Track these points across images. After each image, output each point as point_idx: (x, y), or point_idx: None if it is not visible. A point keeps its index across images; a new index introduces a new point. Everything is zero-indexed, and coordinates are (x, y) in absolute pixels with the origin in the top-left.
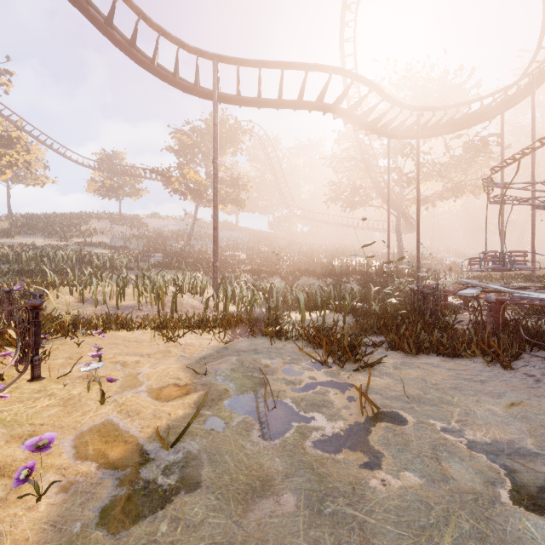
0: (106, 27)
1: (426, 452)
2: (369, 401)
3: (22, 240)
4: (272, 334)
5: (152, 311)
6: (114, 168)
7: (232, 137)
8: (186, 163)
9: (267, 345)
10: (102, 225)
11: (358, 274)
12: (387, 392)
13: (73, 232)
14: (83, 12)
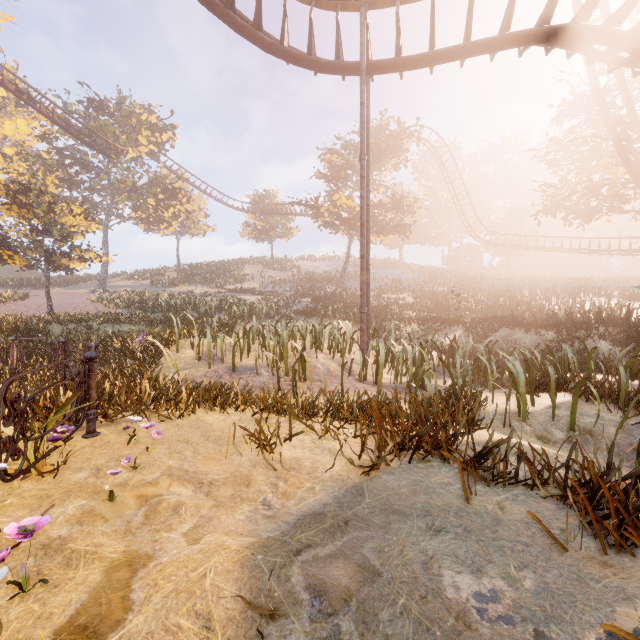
0: (227, 11)
1: None
2: None
3: (184, 289)
4: (465, 466)
5: (273, 376)
6: (266, 208)
7: (393, 146)
8: (337, 189)
9: (456, 496)
10: (255, 270)
11: (607, 324)
12: None
13: (227, 278)
14: None
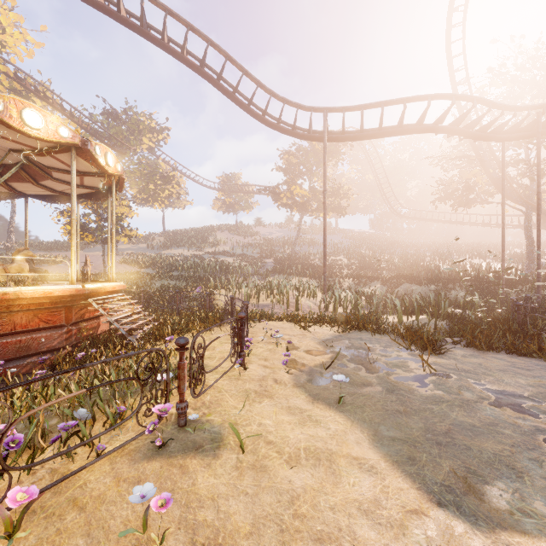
0: (248, 107)
1: (453, 387)
2: (429, 365)
3: (174, 251)
4: (372, 329)
5: (281, 309)
6: (232, 187)
7: (333, 150)
8: (293, 180)
9: (369, 336)
10: (224, 235)
11: (467, 280)
12: (448, 366)
13: (205, 243)
14: (235, 101)
